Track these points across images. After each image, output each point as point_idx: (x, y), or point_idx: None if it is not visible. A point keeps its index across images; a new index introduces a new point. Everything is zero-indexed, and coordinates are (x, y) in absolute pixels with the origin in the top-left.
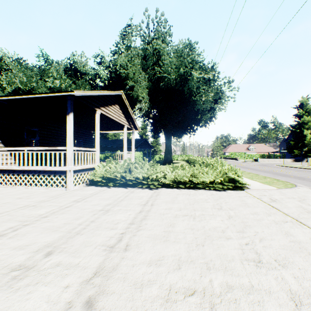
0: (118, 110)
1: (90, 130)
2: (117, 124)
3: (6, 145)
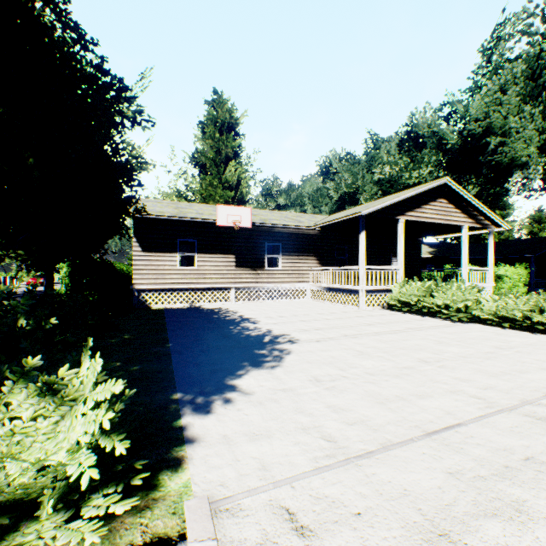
0: (443, 205)
1: (415, 238)
2: (446, 225)
3: (321, 264)
